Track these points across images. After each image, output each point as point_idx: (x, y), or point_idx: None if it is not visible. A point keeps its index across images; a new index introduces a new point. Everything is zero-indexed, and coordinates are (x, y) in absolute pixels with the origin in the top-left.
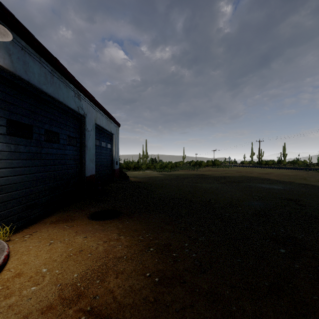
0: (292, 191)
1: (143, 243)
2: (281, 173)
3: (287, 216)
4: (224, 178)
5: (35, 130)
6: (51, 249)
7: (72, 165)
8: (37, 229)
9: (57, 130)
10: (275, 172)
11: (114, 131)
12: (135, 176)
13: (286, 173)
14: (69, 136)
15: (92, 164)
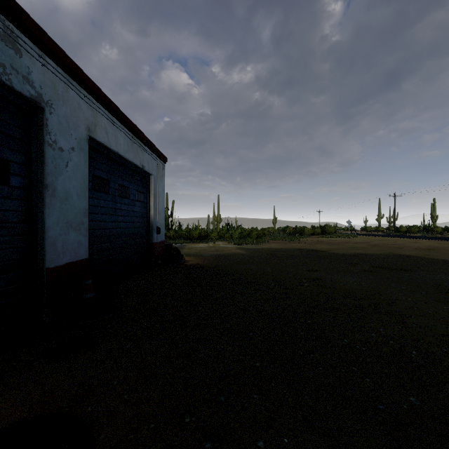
0: None
1: None
2: None
3: None
4: (359, 258)
5: None
6: None
7: None
8: None
9: None
10: (443, 246)
11: (152, 169)
12: (198, 253)
13: None
14: None
15: (79, 235)
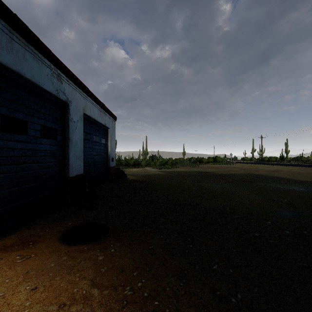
0: None
1: None
2: (290, 170)
3: None
4: (229, 176)
5: None
6: None
7: (49, 164)
8: None
9: (23, 117)
10: (283, 169)
11: (109, 125)
12: (134, 174)
13: (296, 171)
14: (44, 127)
15: (80, 162)
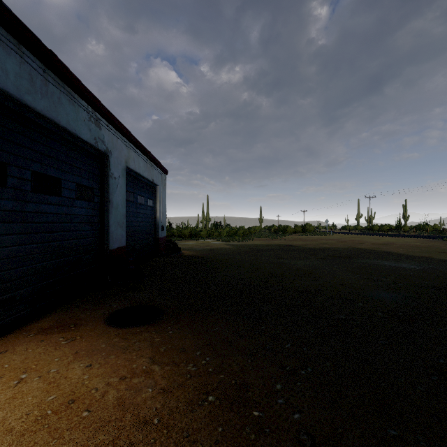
0: (436, 272)
1: (195, 383)
2: (406, 243)
3: (446, 320)
4: (322, 250)
5: (11, 171)
6: (13, 398)
7: (85, 232)
8: (10, 345)
9: (56, 174)
10: (397, 241)
11: (158, 181)
12: (191, 248)
13: (414, 244)
14: (79, 185)
15: (122, 230)
